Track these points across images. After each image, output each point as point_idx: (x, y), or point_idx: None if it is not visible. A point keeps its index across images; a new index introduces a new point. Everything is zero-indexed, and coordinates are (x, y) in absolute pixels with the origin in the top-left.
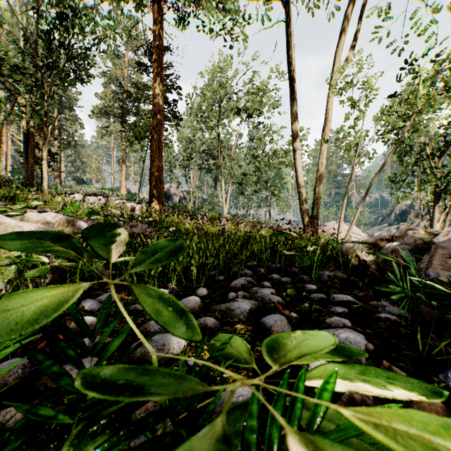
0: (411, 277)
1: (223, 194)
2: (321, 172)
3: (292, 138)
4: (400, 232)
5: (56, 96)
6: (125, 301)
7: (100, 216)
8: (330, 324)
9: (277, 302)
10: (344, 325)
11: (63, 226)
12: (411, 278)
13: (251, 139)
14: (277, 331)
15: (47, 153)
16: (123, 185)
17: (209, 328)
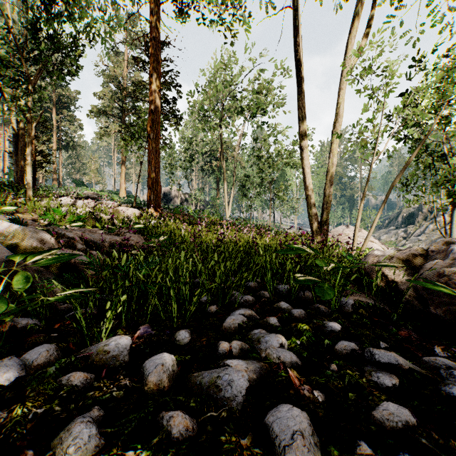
0: None
1: (226, 196)
2: (332, 173)
3: (299, 135)
4: (436, 246)
5: (54, 96)
6: (62, 363)
7: (82, 223)
8: (382, 423)
9: (290, 363)
10: (407, 424)
11: (19, 239)
12: None
13: (254, 139)
14: None
15: (32, 153)
16: (123, 187)
17: (175, 439)
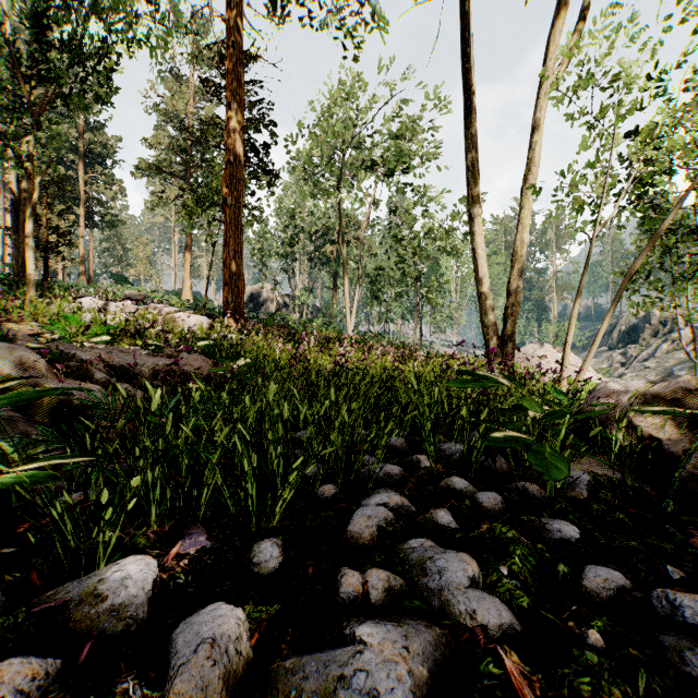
0: None
1: (347, 299)
2: (521, 256)
3: (468, 196)
4: None
5: (82, 145)
6: None
7: (109, 337)
8: None
9: (499, 629)
10: None
11: None
12: None
13: (391, 210)
14: None
15: (35, 226)
16: (187, 286)
17: None
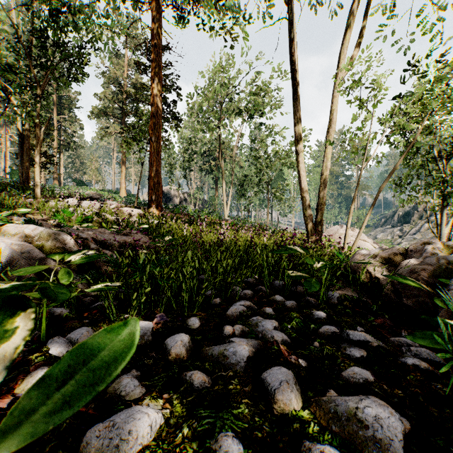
0: (449, 321)
1: (224, 196)
2: (326, 176)
3: (295, 140)
4: (415, 246)
5: (55, 97)
6: None
7: (91, 224)
8: (347, 379)
9: (282, 341)
10: (366, 380)
11: (44, 240)
12: (451, 324)
13: (252, 140)
14: (282, 401)
15: (40, 156)
16: (123, 187)
17: (196, 388)
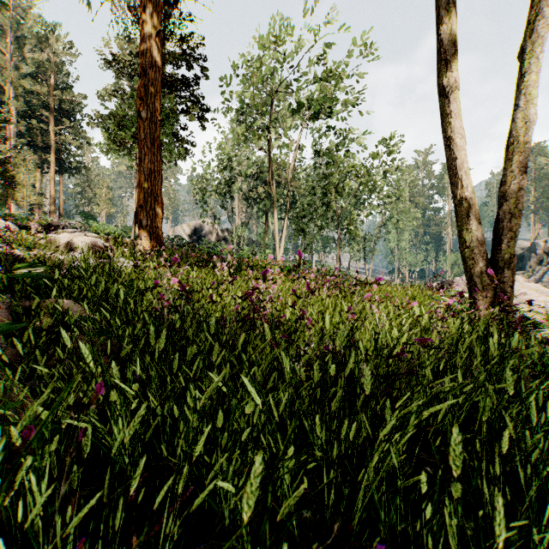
0: None
1: (276, 231)
2: (525, 143)
3: (441, 62)
4: None
5: (52, 102)
6: None
7: None
8: None
9: None
10: None
11: None
12: None
13: (316, 151)
14: None
15: None
16: None
17: None
